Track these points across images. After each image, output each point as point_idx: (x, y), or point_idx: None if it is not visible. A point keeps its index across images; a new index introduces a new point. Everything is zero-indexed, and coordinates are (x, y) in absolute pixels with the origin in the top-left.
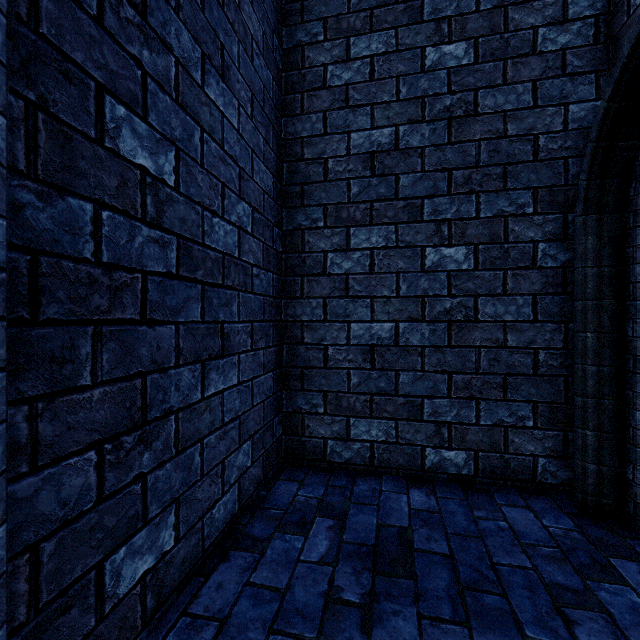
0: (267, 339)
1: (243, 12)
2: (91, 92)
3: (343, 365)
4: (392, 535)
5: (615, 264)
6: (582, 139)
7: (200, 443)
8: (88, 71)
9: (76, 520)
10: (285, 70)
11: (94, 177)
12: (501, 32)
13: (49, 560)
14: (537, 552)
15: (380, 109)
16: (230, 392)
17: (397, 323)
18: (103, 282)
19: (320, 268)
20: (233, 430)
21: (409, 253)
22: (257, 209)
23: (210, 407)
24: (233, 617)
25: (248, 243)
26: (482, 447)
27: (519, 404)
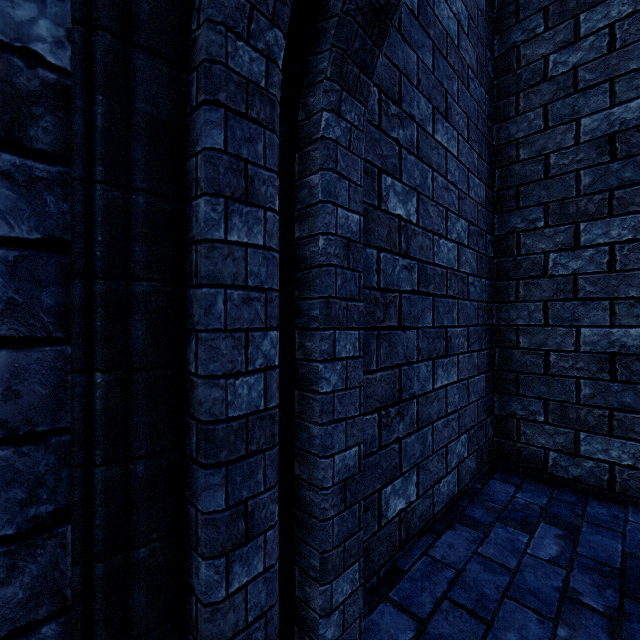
0: (480, 342)
1: (461, 50)
2: (375, 176)
3: (569, 373)
4: None
5: None
6: None
7: (431, 425)
8: (374, 163)
9: (369, 456)
10: (497, 77)
11: (377, 232)
12: None
13: None
14: None
15: (624, 81)
16: (451, 387)
17: None
18: (381, 301)
19: (539, 270)
20: (453, 421)
21: None
22: (472, 222)
23: (437, 397)
24: (467, 572)
25: (464, 255)
26: None
27: None
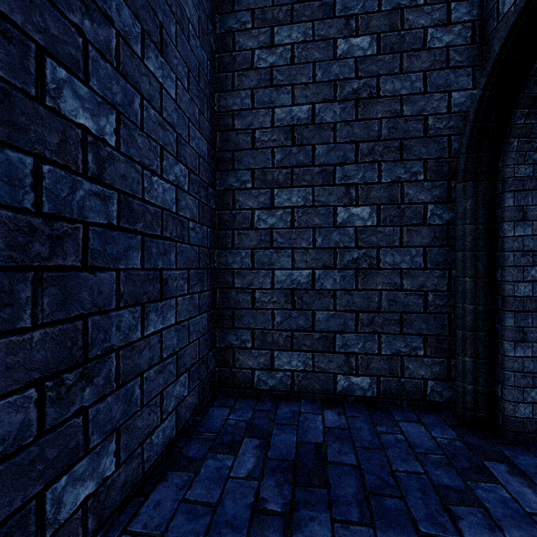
0: (202, 284)
1: None
2: (31, 53)
3: (268, 306)
4: (309, 450)
5: (488, 222)
6: (462, 120)
7: (140, 377)
8: (28, 33)
9: (15, 454)
10: (218, 52)
11: (34, 133)
12: (398, 30)
13: None
14: (428, 459)
15: (299, 89)
16: (168, 331)
17: (313, 270)
18: (44, 231)
19: (248, 223)
20: (171, 364)
21: (323, 211)
22: (193, 171)
23: (149, 345)
24: (169, 532)
25: (185, 200)
26: (383, 373)
27: (413, 337)
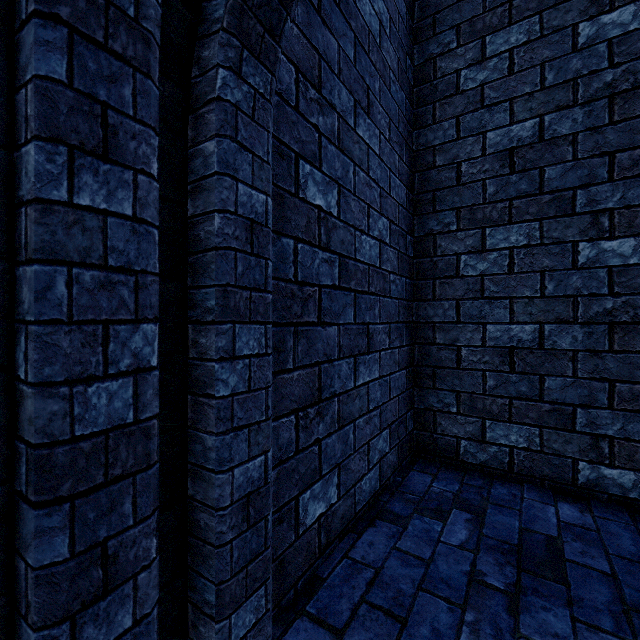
0: (401, 339)
1: (382, 50)
2: (292, 161)
3: (477, 366)
4: (538, 541)
5: None
6: None
7: (353, 423)
8: (291, 147)
9: (285, 462)
10: (416, 85)
11: (294, 221)
12: None
13: (273, 484)
14: None
15: (520, 102)
16: (373, 384)
17: (541, 325)
18: (298, 295)
19: (452, 271)
20: (375, 417)
21: (557, 250)
22: (393, 221)
23: (359, 395)
24: (385, 569)
25: (386, 253)
26: None
27: None
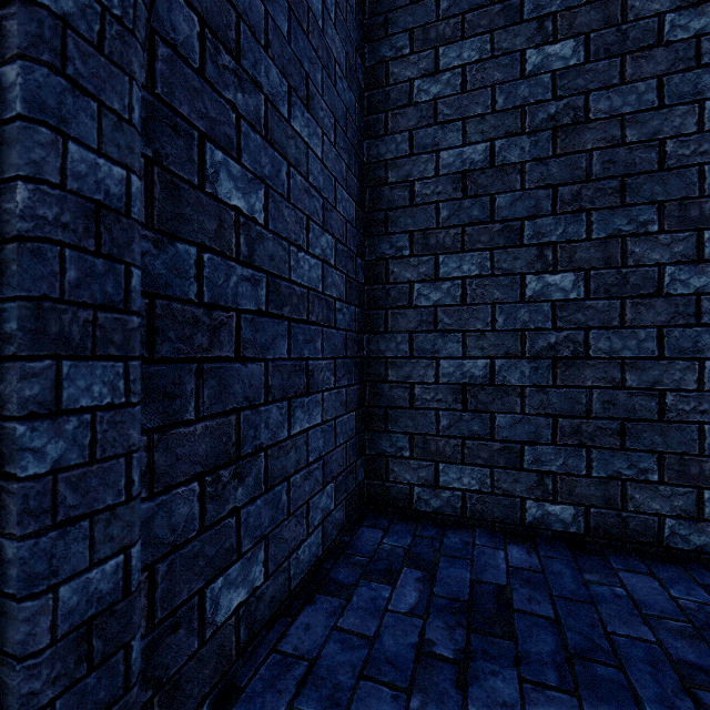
0: (350, 376)
1: (326, 36)
2: (195, 142)
3: (431, 405)
4: (488, 592)
5: None
6: None
7: (287, 482)
8: (192, 122)
9: (183, 546)
10: (368, 89)
11: (197, 222)
12: (618, 24)
13: (162, 580)
14: (662, 625)
15: (473, 123)
16: (314, 431)
17: (492, 360)
18: (204, 321)
19: (406, 300)
20: (317, 470)
21: (506, 282)
22: (340, 240)
23: (296, 446)
24: (322, 659)
25: (331, 276)
26: (594, 502)
27: (640, 454)
